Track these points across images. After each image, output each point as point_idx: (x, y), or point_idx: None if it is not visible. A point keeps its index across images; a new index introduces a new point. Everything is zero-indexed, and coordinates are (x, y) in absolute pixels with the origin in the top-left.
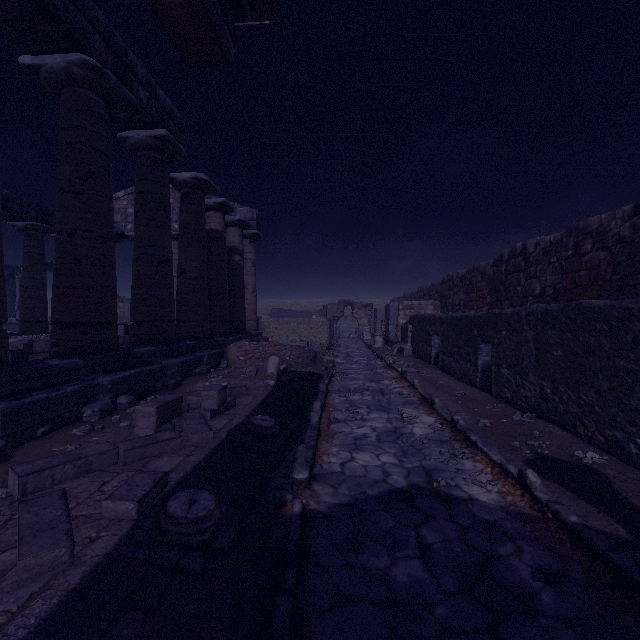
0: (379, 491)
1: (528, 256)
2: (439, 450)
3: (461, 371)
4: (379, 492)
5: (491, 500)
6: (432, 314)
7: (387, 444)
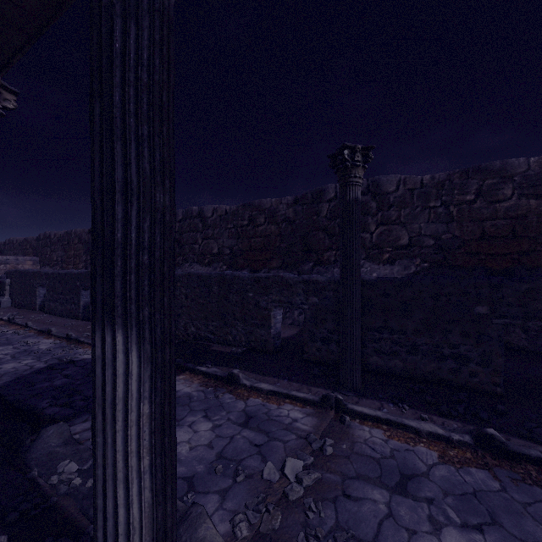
0: (32, 371)
1: None
2: (62, 350)
3: (67, 311)
4: (32, 371)
5: None
6: (37, 270)
7: (24, 357)
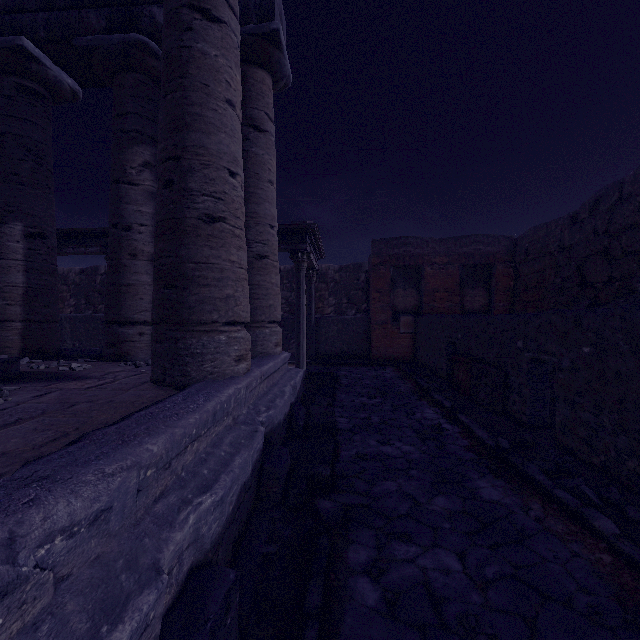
0: None
1: None
2: None
3: None
4: None
5: None
6: None
7: None
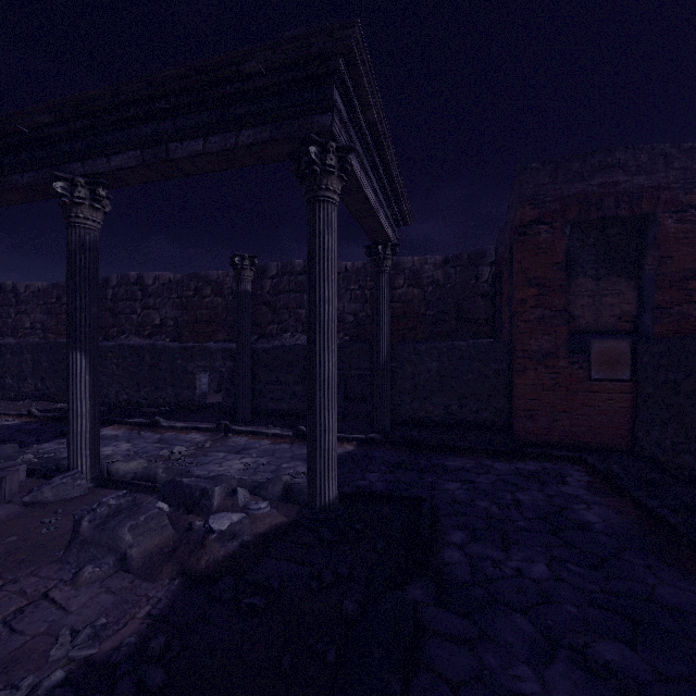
0: None
1: (19, 295)
2: None
3: None
4: None
5: (16, 422)
6: None
7: None
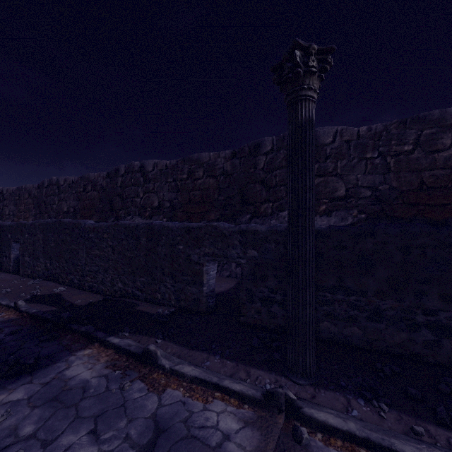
0: None
1: (60, 187)
2: None
3: None
4: None
5: None
6: None
7: None
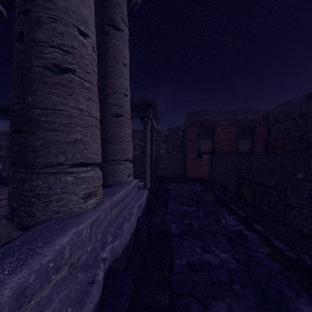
0: None
1: None
2: None
3: None
4: None
5: None
6: None
7: None
